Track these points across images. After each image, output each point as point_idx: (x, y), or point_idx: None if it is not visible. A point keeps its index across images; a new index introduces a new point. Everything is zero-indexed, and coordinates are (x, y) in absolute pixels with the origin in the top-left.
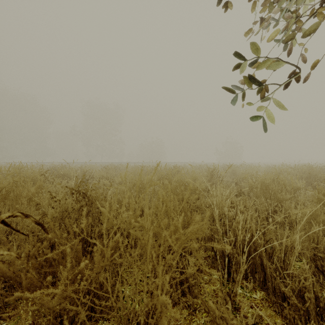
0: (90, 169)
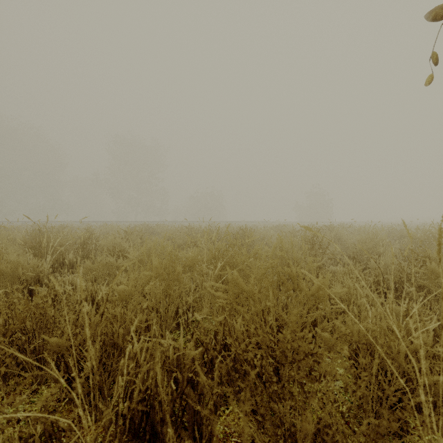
0: (109, 232)
